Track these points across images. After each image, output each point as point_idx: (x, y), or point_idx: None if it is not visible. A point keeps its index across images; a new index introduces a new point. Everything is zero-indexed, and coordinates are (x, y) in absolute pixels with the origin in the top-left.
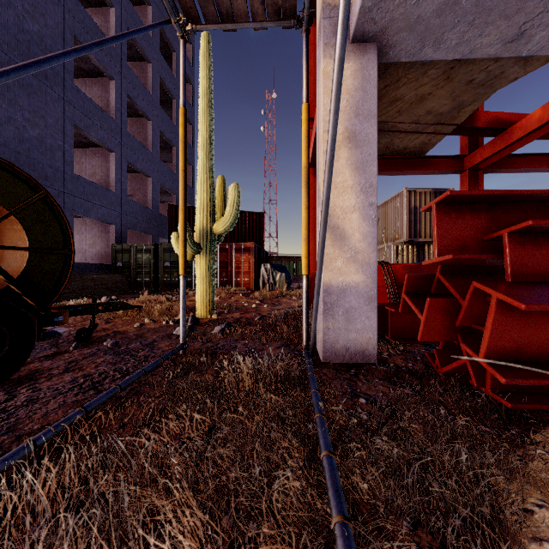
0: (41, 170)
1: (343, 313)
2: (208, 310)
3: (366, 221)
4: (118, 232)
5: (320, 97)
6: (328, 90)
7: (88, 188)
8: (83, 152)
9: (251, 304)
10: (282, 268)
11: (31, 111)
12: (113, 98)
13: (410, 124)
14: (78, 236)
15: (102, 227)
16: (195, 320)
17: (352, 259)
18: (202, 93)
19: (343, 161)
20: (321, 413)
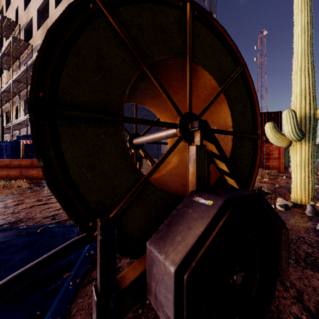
0: None
1: None
2: (310, 197)
3: None
4: None
5: None
6: None
7: None
8: None
9: None
10: None
11: None
12: None
13: None
14: None
15: None
16: (316, 210)
17: None
18: None
19: None
20: None
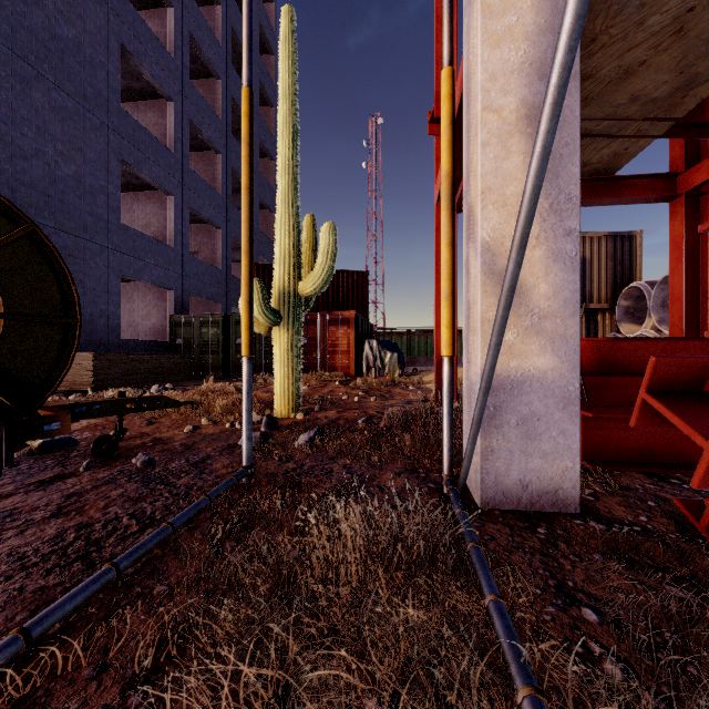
0: (78, 218)
1: (517, 424)
2: (291, 407)
3: (560, 262)
4: (178, 300)
5: (474, 53)
6: (491, 36)
7: (140, 242)
8: (135, 197)
9: (352, 396)
10: (393, 345)
11: (65, 142)
12: (172, 125)
13: (600, 122)
14: (129, 305)
15: (158, 294)
16: (271, 422)
17: (535, 329)
18: (282, 93)
19: (517, 158)
20: (530, 681)
